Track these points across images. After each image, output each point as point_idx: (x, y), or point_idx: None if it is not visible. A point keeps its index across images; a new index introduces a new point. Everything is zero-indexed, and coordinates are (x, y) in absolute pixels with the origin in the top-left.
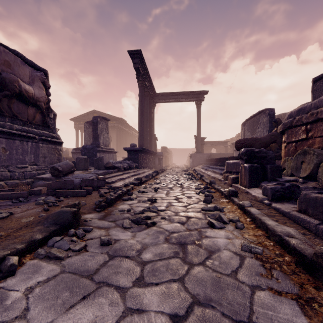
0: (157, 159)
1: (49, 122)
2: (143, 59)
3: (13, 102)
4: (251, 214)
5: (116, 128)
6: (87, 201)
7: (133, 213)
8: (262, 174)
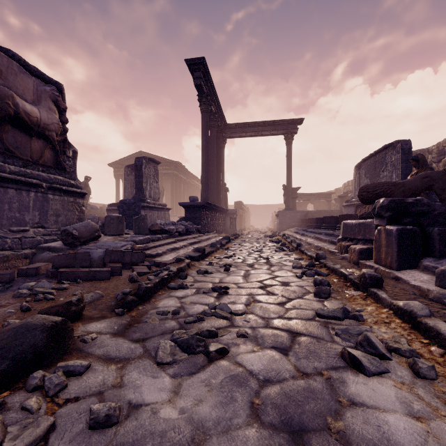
0: (229, 219)
1: (66, 163)
2: (208, 72)
3: (6, 130)
4: (444, 339)
5: (171, 177)
6: (107, 290)
7: (184, 321)
8: (422, 244)
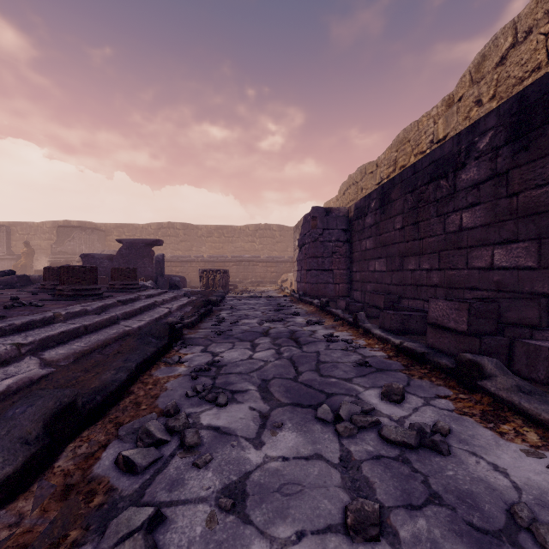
0: None
1: None
2: None
3: None
4: None
5: None
6: None
7: None
8: None
